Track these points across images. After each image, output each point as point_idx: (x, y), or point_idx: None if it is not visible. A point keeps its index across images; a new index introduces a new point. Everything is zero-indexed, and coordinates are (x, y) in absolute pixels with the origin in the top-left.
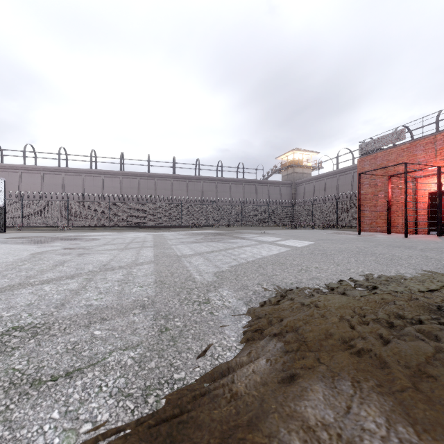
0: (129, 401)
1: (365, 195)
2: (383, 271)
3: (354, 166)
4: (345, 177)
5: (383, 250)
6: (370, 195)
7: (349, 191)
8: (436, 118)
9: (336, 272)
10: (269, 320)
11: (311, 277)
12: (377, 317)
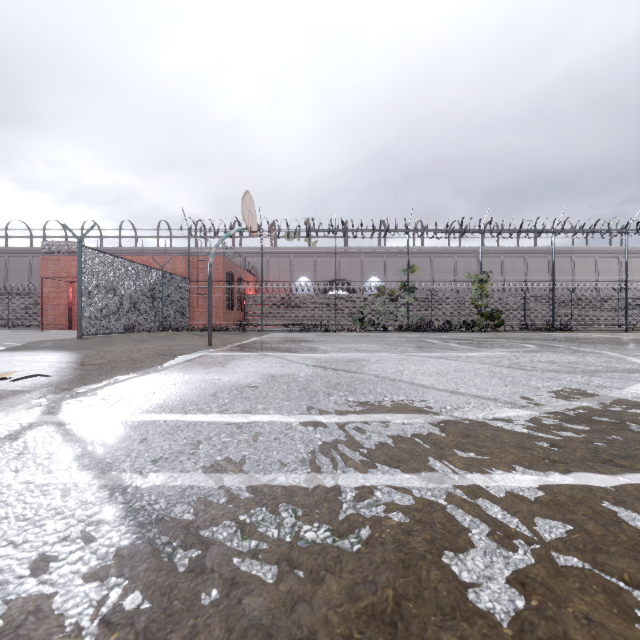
0: (7, 347)
1: (49, 294)
2: (55, 338)
3: (33, 249)
4: (20, 261)
5: (59, 335)
6: (54, 295)
7: (27, 279)
8: (120, 226)
9: (35, 339)
10: (23, 343)
11: (26, 340)
12: (50, 340)
